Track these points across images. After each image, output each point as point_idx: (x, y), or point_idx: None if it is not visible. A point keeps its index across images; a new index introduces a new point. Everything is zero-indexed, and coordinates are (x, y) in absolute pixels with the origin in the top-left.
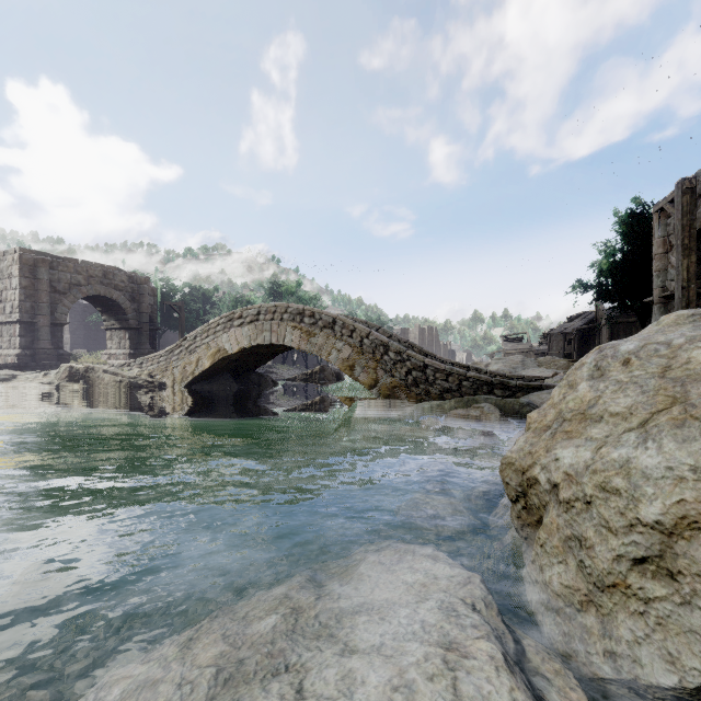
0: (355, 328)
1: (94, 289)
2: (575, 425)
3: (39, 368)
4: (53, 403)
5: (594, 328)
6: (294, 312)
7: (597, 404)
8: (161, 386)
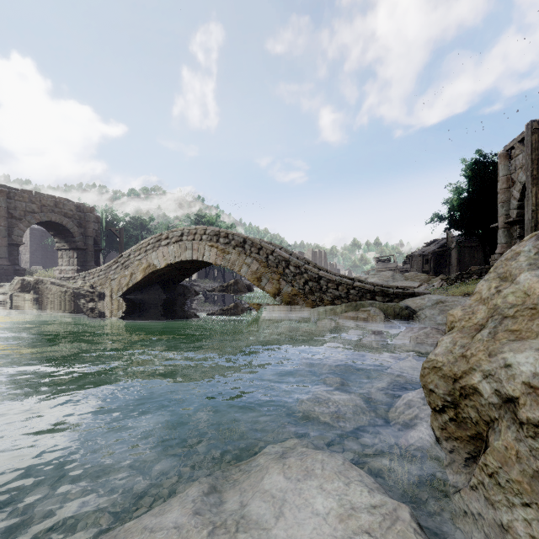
0: (262, 246)
1: (46, 216)
2: (524, 323)
3: None
4: (4, 310)
5: (445, 251)
6: (211, 234)
7: None
8: (101, 295)
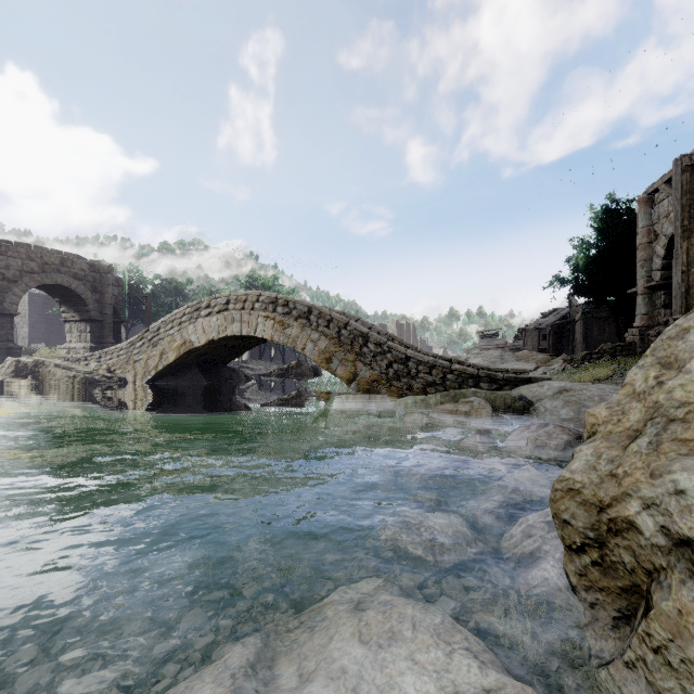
0: (332, 317)
1: (50, 277)
2: None
3: None
4: None
5: (568, 323)
6: (266, 301)
7: None
8: (121, 381)
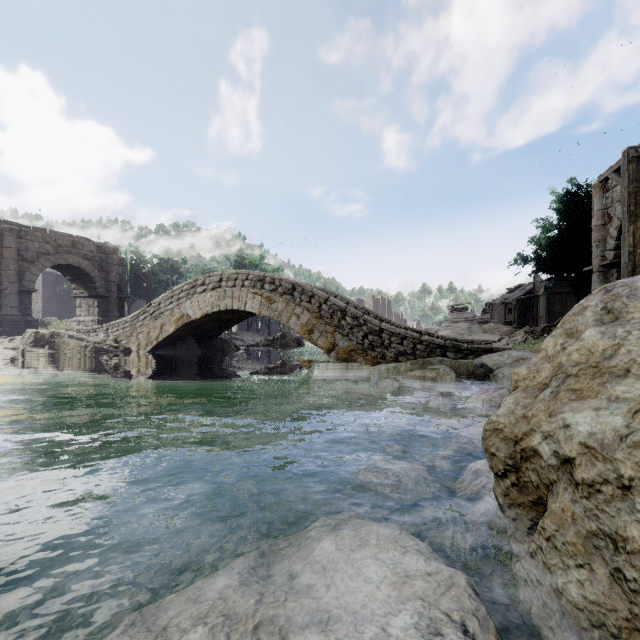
0: (313, 294)
1: (63, 258)
2: (586, 382)
3: (6, 334)
4: (15, 368)
5: (532, 298)
6: (254, 279)
7: (617, 354)
8: (126, 351)
